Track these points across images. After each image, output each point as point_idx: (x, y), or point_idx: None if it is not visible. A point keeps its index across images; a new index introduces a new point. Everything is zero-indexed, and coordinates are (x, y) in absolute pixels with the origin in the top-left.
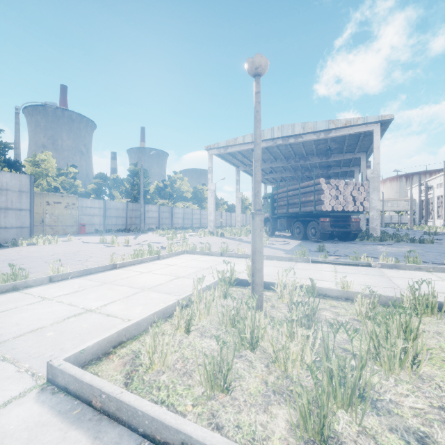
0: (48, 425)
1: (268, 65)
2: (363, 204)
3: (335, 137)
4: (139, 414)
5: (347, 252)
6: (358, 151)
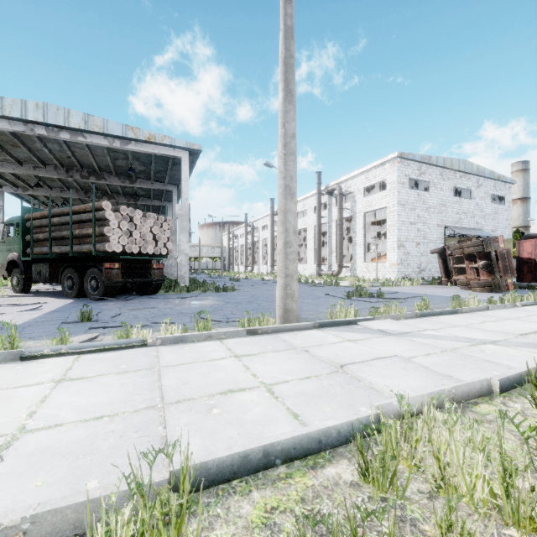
0: None
1: None
2: (168, 245)
3: (138, 154)
4: None
5: (133, 315)
6: (169, 182)
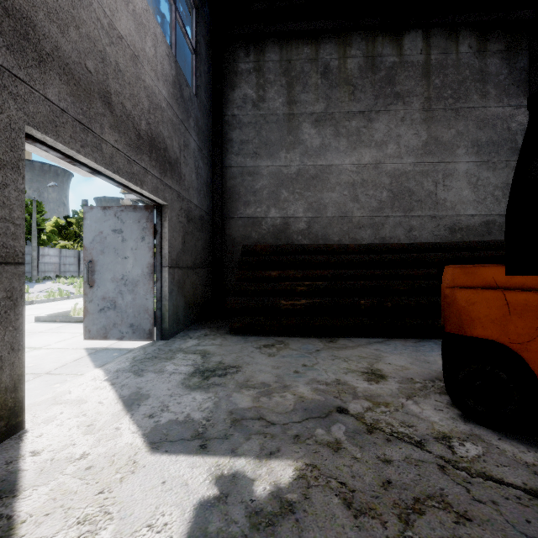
0: (45, 324)
1: (131, 203)
2: None
3: None
4: (73, 318)
5: None
6: None
